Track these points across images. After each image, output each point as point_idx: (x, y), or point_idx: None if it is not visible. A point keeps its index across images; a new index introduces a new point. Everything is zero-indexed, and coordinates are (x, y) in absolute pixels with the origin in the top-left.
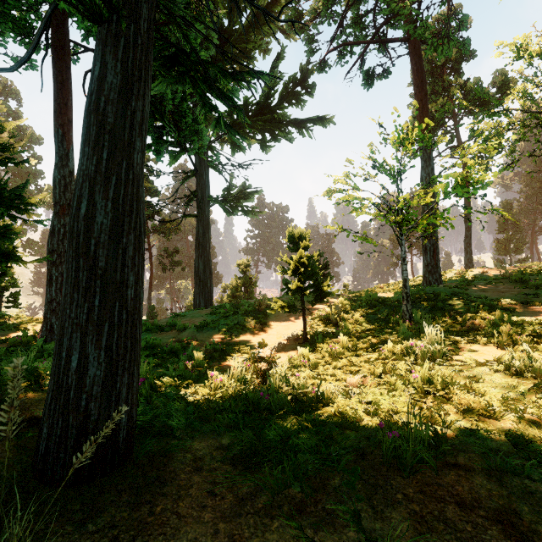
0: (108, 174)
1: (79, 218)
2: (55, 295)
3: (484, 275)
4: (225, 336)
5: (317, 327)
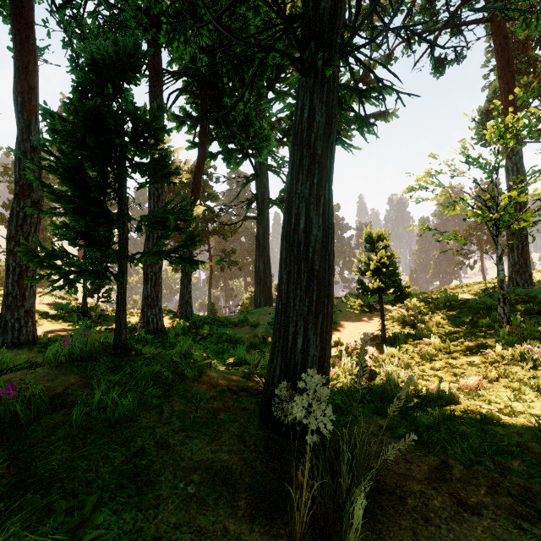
0: (318, 196)
1: (298, 232)
2: (150, 292)
3: None
4: None
5: (392, 328)
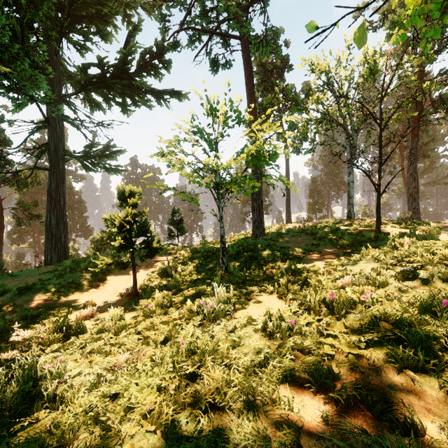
0: None
1: None
2: None
3: (294, 229)
4: (52, 297)
5: (154, 280)
